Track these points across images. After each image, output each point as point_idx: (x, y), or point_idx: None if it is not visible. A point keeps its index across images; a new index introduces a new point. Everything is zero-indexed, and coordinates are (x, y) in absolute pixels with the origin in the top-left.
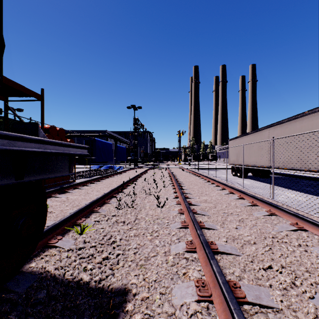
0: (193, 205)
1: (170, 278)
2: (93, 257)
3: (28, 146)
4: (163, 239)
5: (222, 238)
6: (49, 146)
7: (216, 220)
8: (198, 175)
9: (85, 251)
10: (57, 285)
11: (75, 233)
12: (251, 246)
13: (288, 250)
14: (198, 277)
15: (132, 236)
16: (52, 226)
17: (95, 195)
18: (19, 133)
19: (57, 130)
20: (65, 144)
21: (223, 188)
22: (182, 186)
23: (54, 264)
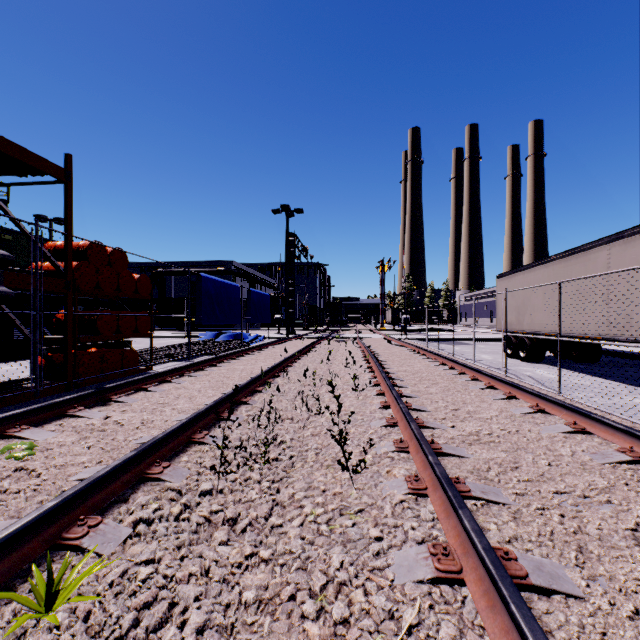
0: (447, 456)
1: None
2: None
3: None
4: None
5: None
6: None
7: (548, 534)
8: (431, 356)
9: None
10: None
11: (32, 597)
12: None
13: None
14: None
15: (249, 606)
16: None
17: (179, 410)
18: None
19: (106, 254)
20: None
21: (509, 394)
22: (400, 387)
23: None
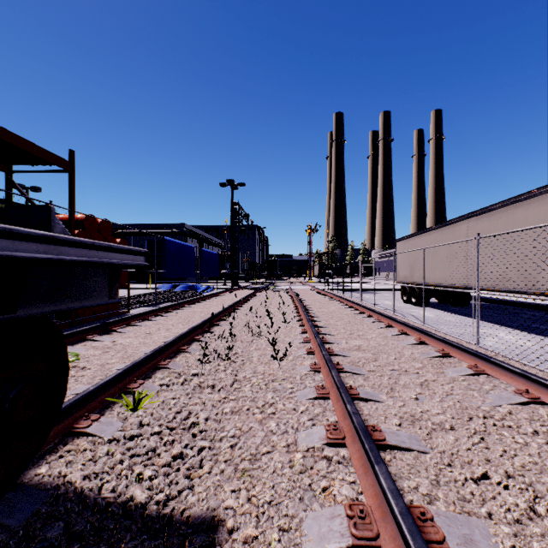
0: (337, 356)
1: (297, 499)
2: (156, 454)
3: (24, 249)
4: (283, 420)
5: (391, 417)
6: (67, 249)
7: (378, 384)
8: (344, 301)
9: (141, 442)
10: (85, 512)
11: (124, 407)
12: (447, 435)
13: (515, 443)
14: (351, 496)
15: (227, 413)
16: (81, 396)
17: (163, 336)
18: (17, 225)
19: (97, 224)
20: (99, 246)
21: (388, 324)
22: (316, 321)
23: (82, 468)
